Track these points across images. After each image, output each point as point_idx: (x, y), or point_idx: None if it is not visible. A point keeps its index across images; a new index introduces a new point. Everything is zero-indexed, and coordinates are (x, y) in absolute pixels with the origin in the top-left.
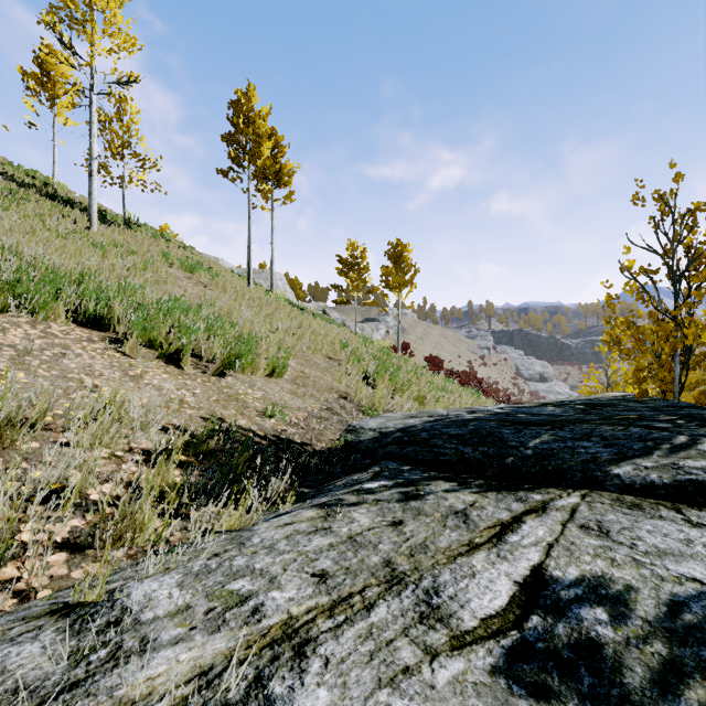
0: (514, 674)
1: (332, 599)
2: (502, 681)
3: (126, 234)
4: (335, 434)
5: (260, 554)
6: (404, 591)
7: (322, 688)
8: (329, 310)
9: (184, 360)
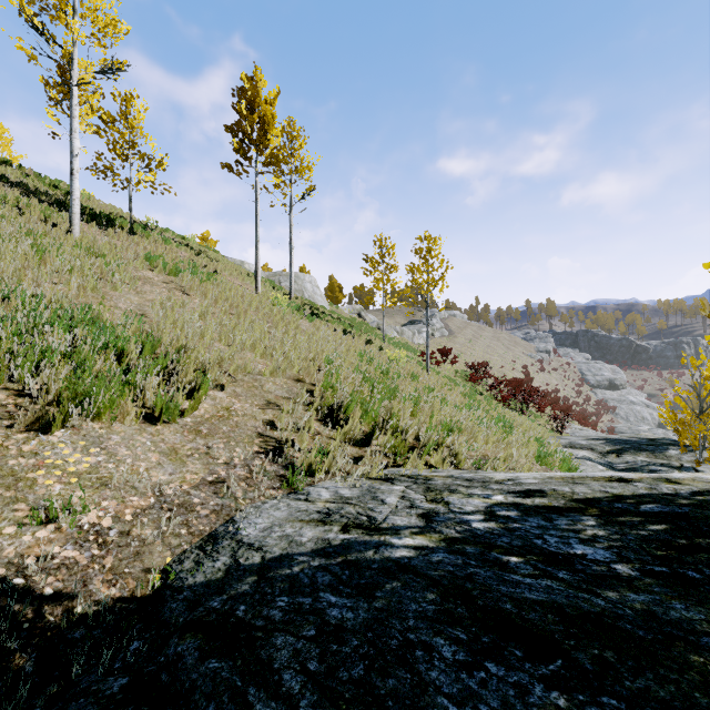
0: None
1: None
2: None
3: (121, 237)
4: (176, 548)
5: None
6: None
7: None
8: (364, 313)
9: None
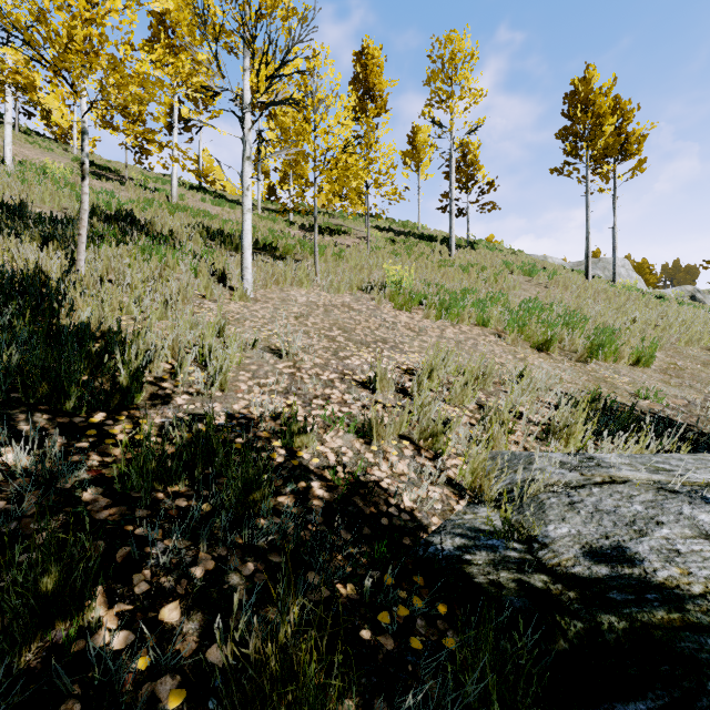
0: None
1: None
2: None
3: (472, 253)
4: None
5: (672, 460)
6: None
7: None
8: (701, 295)
9: (551, 348)
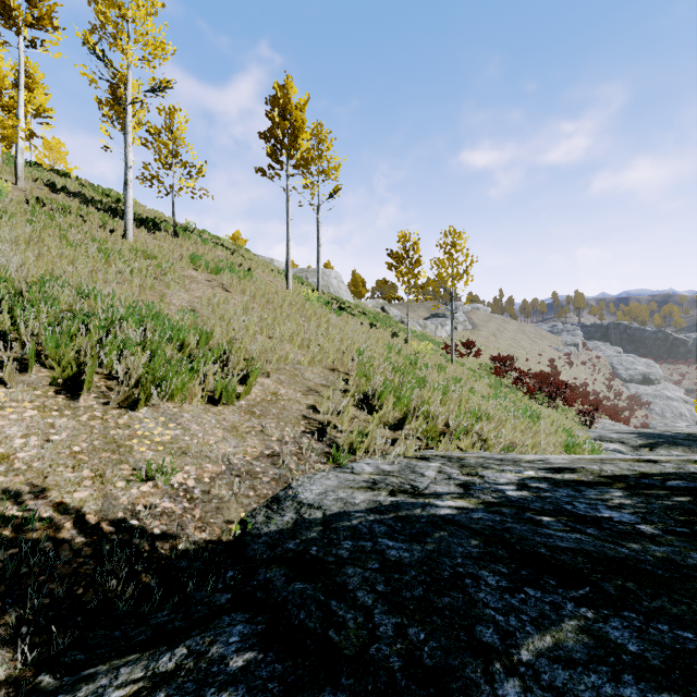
0: None
1: None
2: None
3: (167, 240)
4: (247, 506)
5: None
6: None
7: None
8: (388, 307)
9: (85, 386)
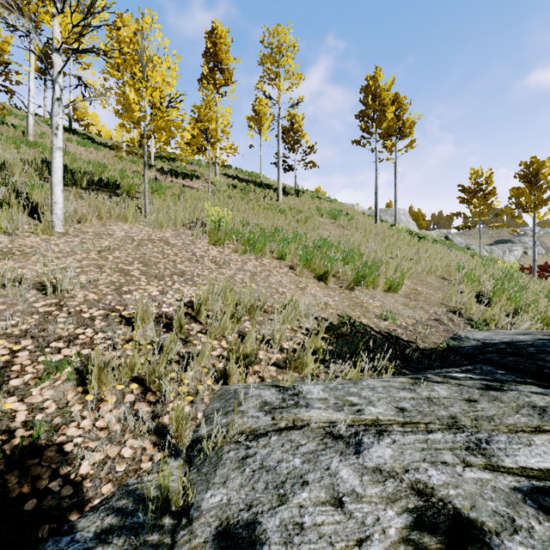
0: (533, 497)
1: (405, 420)
2: (519, 495)
3: (296, 199)
4: (439, 339)
5: (365, 390)
6: (459, 433)
7: (389, 449)
8: (451, 236)
9: (328, 279)
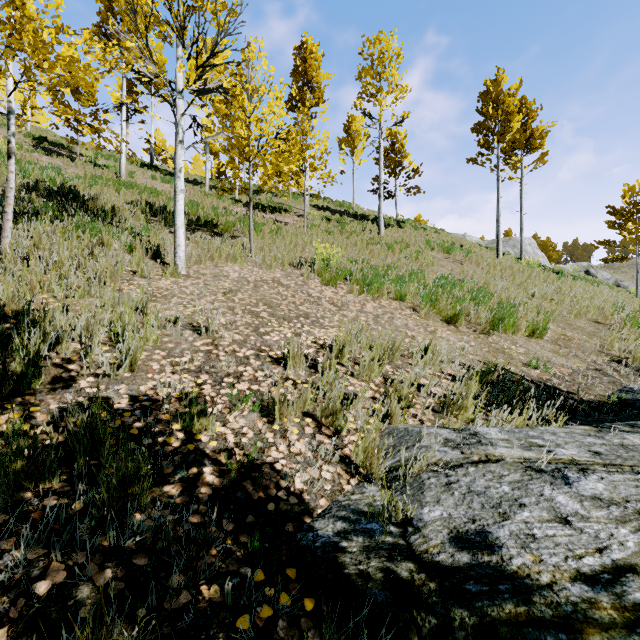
0: None
1: (605, 462)
2: None
3: (399, 231)
4: (605, 391)
5: (546, 434)
6: None
7: (599, 483)
8: (594, 270)
9: (459, 322)
